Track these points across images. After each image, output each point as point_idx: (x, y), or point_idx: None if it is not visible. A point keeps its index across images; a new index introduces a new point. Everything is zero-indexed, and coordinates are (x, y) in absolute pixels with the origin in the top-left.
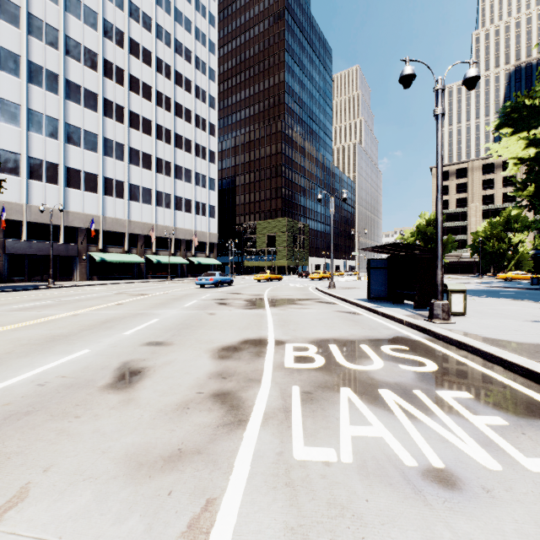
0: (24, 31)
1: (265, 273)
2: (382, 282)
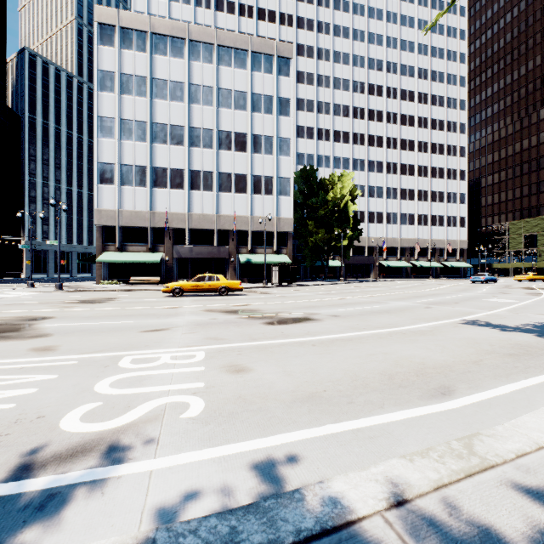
0: (351, 144)
1: (526, 275)
2: None
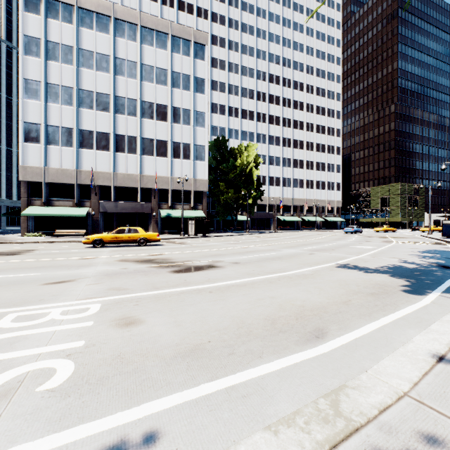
0: (255, 121)
1: (382, 227)
2: (449, 230)
